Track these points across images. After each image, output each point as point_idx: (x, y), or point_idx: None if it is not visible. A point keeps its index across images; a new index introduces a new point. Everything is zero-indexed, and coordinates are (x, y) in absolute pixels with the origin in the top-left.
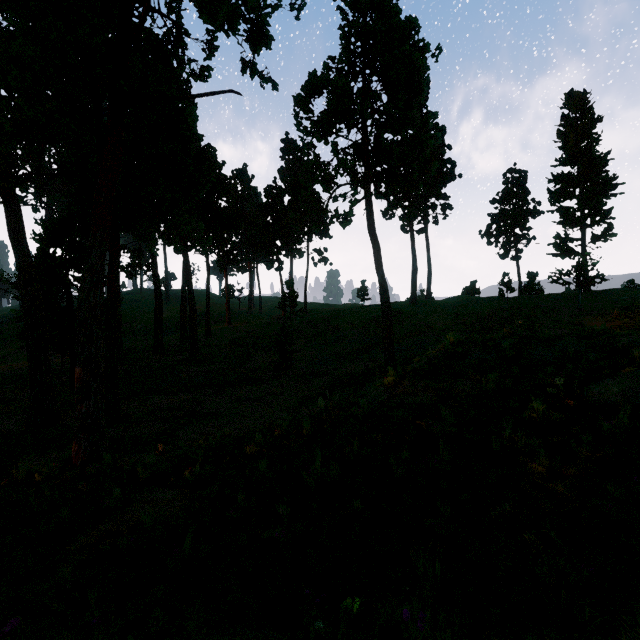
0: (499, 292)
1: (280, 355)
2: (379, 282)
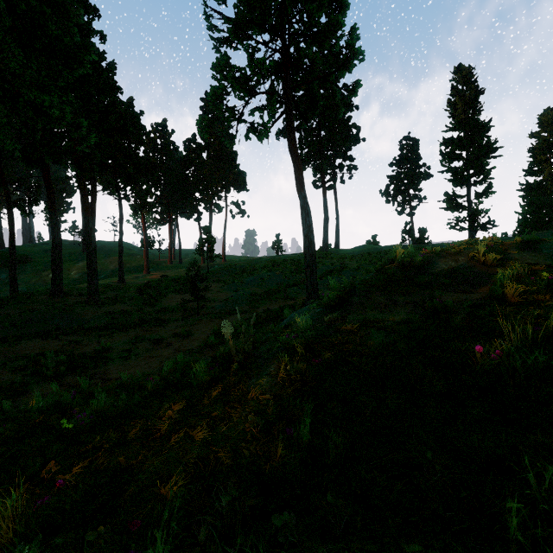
0: (402, 239)
1: (190, 292)
2: (301, 204)
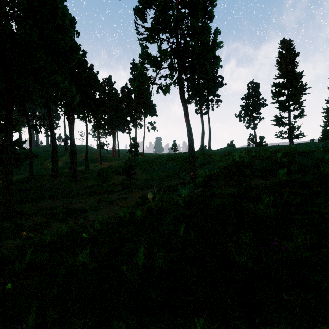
0: (248, 144)
1: (126, 175)
2: (187, 128)
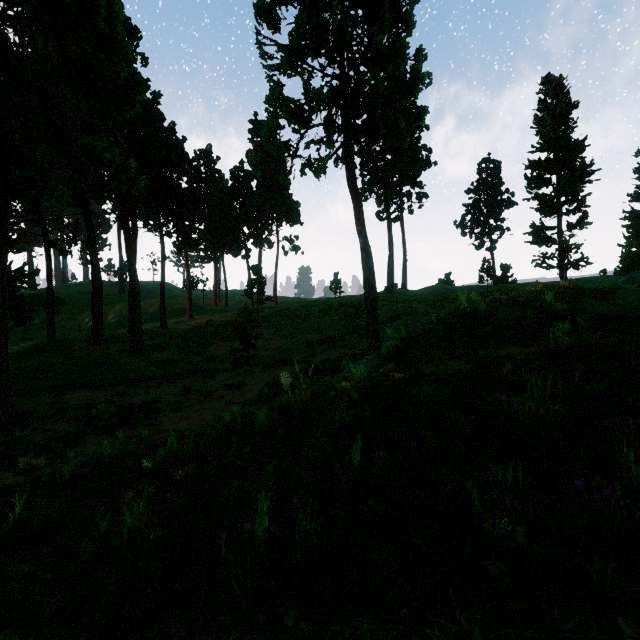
0: (479, 279)
1: (241, 340)
2: (361, 245)
